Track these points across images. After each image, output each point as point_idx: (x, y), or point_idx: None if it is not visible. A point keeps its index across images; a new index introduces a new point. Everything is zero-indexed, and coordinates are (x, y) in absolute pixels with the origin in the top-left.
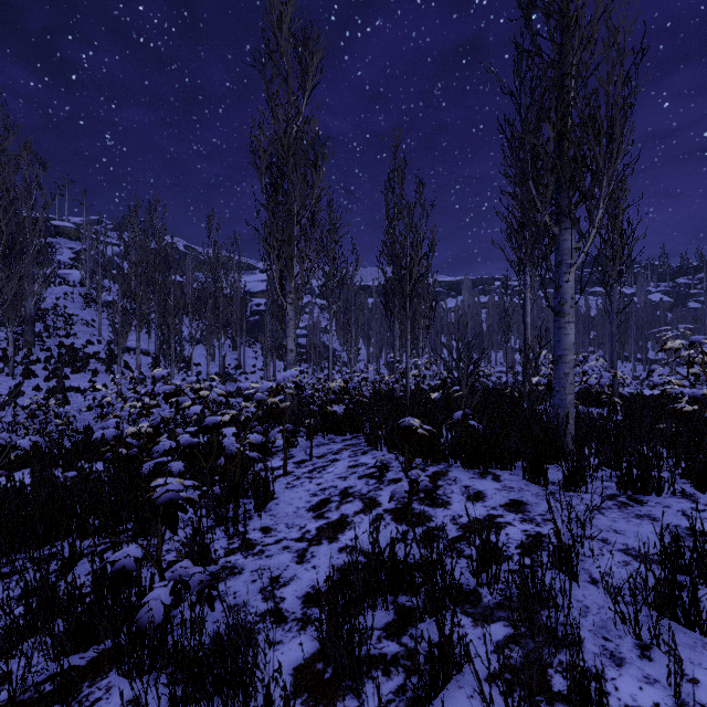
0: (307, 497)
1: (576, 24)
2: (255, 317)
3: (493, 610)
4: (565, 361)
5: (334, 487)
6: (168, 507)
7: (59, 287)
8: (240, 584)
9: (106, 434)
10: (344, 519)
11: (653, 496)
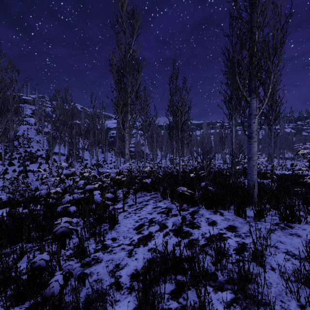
0: (133, 223)
1: (258, 3)
2: (112, 139)
3: (224, 284)
4: (253, 159)
5: (146, 218)
6: (61, 236)
7: (25, 126)
8: (100, 268)
9: (41, 193)
10: (150, 234)
11: (296, 224)
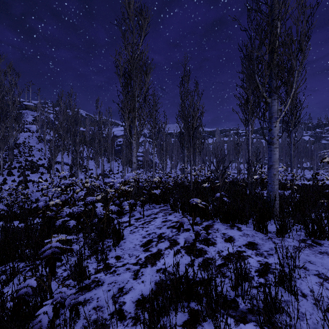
0: (140, 238)
1: None
2: (118, 147)
3: (246, 314)
4: (274, 168)
5: (154, 233)
6: (50, 258)
7: (26, 133)
8: (101, 292)
9: (39, 205)
10: (159, 252)
11: (326, 240)
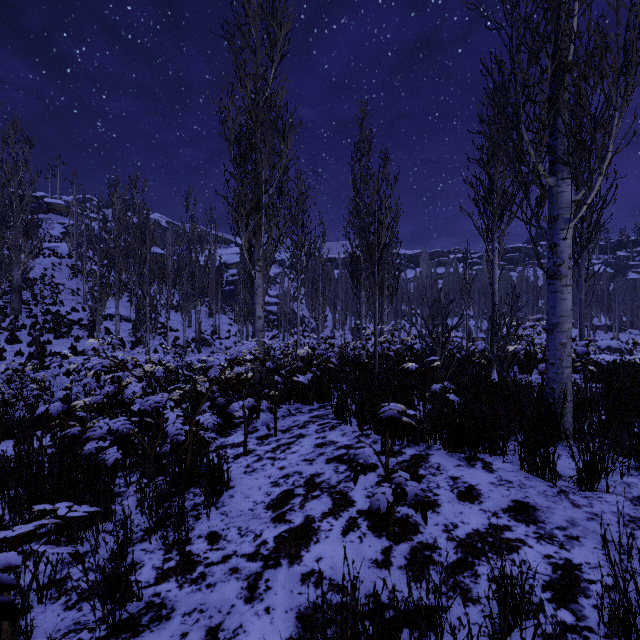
0: (267, 487)
1: None
2: (231, 287)
3: None
4: (561, 330)
5: (298, 474)
6: None
7: (48, 259)
8: None
9: (51, 409)
10: (309, 525)
11: None
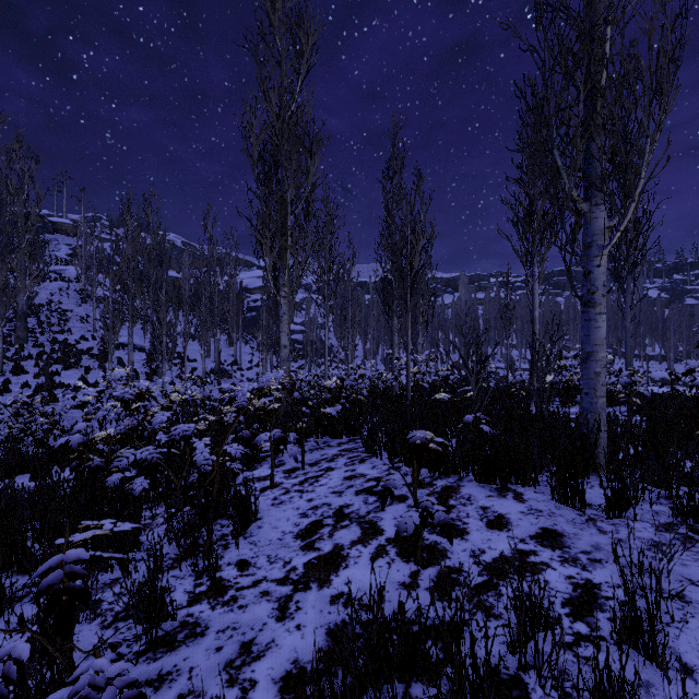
0: (296, 518)
1: None
2: (252, 313)
3: None
4: (595, 359)
5: (327, 505)
6: (58, 591)
7: (54, 283)
8: (199, 655)
9: (71, 441)
10: (338, 552)
11: None
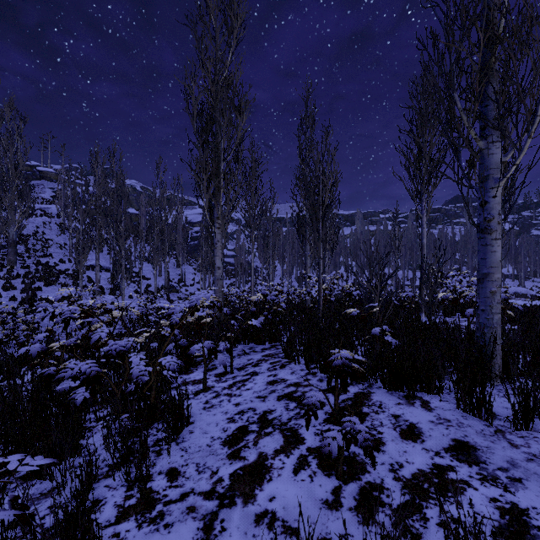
0: (224, 423)
1: None
2: (195, 242)
3: None
4: (491, 279)
5: (252, 410)
6: None
7: (40, 218)
8: None
9: (31, 350)
10: (262, 462)
11: None
